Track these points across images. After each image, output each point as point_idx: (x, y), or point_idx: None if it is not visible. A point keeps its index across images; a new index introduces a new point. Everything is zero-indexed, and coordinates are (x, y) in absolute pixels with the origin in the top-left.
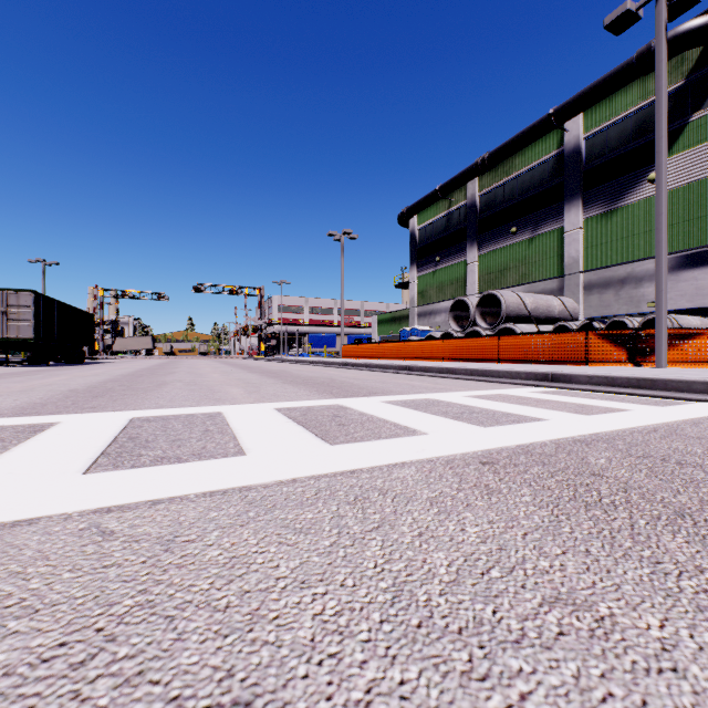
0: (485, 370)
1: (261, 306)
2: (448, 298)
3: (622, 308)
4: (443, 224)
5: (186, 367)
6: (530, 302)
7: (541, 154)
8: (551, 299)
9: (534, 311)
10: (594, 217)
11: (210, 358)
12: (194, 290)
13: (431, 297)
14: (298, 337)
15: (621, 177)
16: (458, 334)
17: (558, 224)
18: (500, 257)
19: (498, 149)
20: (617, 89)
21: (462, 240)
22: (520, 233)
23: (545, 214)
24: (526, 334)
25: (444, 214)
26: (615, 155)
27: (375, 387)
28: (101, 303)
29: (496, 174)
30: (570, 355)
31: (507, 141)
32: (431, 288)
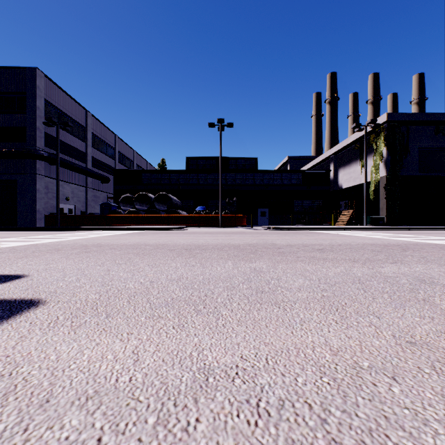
0: None
1: None
2: None
3: None
4: None
5: None
6: None
7: None
8: None
9: None
10: None
11: None
12: None
13: None
14: None
15: None
16: None
17: None
18: None
19: None
20: None
21: None
22: None
23: None
24: None
25: None
26: None
27: None
28: None
29: None
30: None
31: None
32: None
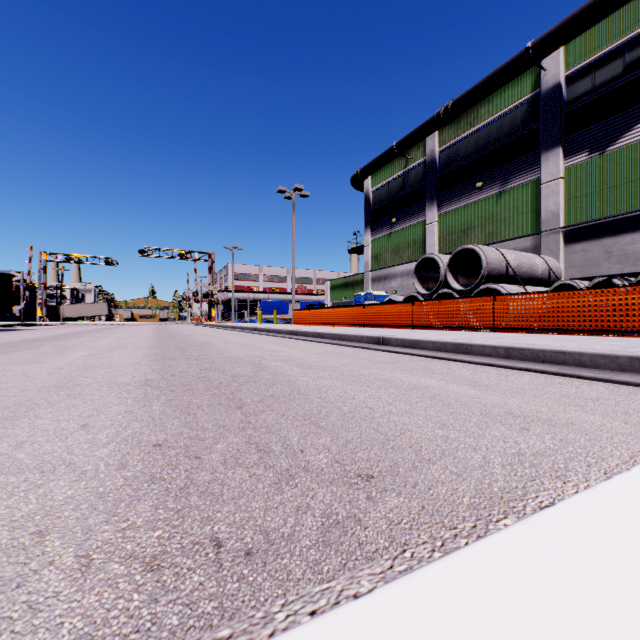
0: (541, 349)
1: (212, 272)
2: (405, 261)
3: (614, 267)
4: (398, 184)
5: (89, 337)
6: (512, 259)
7: (512, 99)
8: (533, 256)
9: (517, 269)
10: (578, 164)
11: (158, 325)
12: (140, 254)
13: (387, 260)
14: (248, 303)
15: (613, 116)
16: (424, 297)
17: (532, 175)
18: (463, 215)
19: (464, 95)
20: (614, 9)
21: (420, 200)
22: (486, 189)
23: (517, 165)
24: (537, 293)
25: (400, 173)
26: (605, 91)
27: (351, 412)
28: (44, 267)
29: (458, 126)
30: (617, 322)
31: (474, 85)
32: (387, 251)
